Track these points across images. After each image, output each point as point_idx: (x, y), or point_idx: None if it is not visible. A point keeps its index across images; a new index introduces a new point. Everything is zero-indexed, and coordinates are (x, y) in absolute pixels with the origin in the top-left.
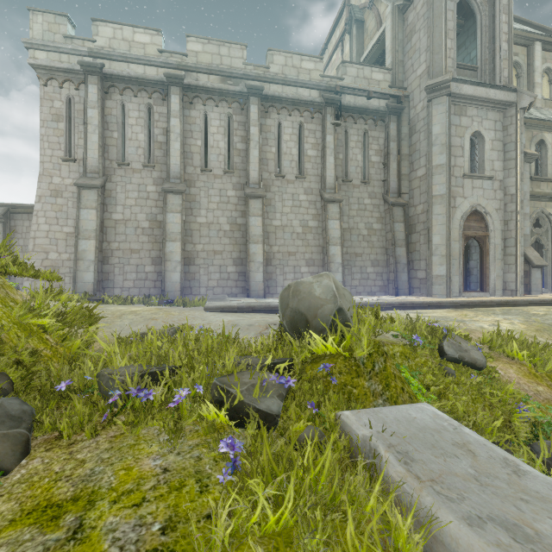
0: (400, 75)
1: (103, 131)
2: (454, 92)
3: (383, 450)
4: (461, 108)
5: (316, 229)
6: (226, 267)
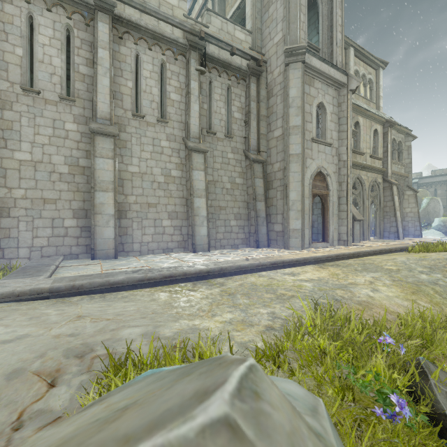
0: (259, 41)
1: None
2: (307, 62)
3: None
4: (310, 79)
5: (179, 180)
6: (62, 220)
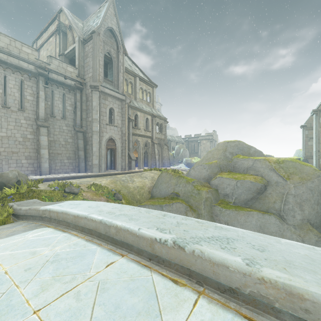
0: (82, 72)
1: None
2: (102, 90)
3: (15, 205)
4: (105, 97)
5: (32, 140)
6: None
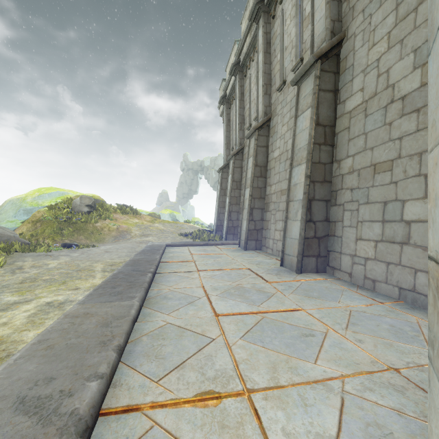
0: None
1: (229, 133)
2: None
3: None
4: None
5: None
6: None
